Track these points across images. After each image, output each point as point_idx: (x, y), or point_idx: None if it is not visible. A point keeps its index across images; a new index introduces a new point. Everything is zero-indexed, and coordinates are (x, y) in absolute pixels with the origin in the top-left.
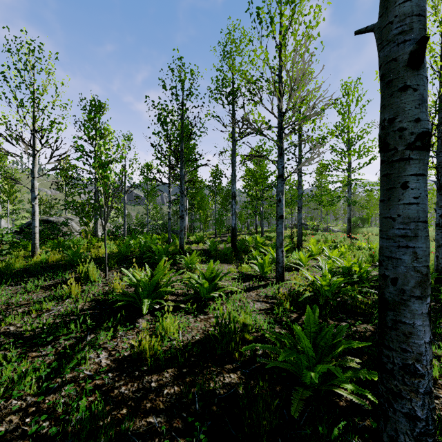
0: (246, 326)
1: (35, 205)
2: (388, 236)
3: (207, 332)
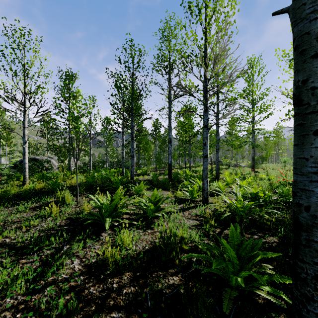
0: (183, 239)
1: (25, 147)
2: (302, 173)
3: (154, 243)
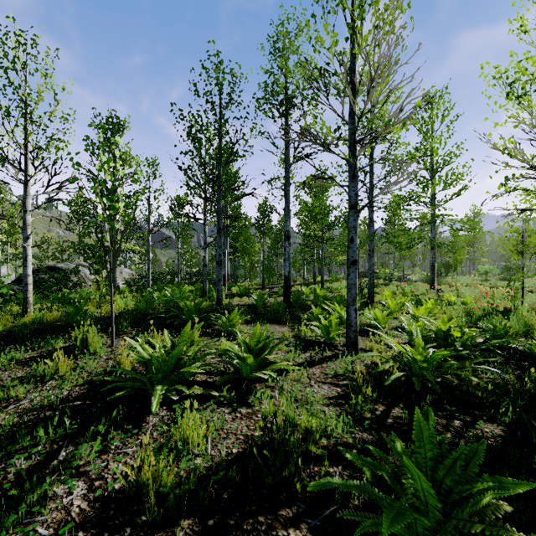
0: (311, 432)
1: (27, 247)
2: None
3: (251, 440)
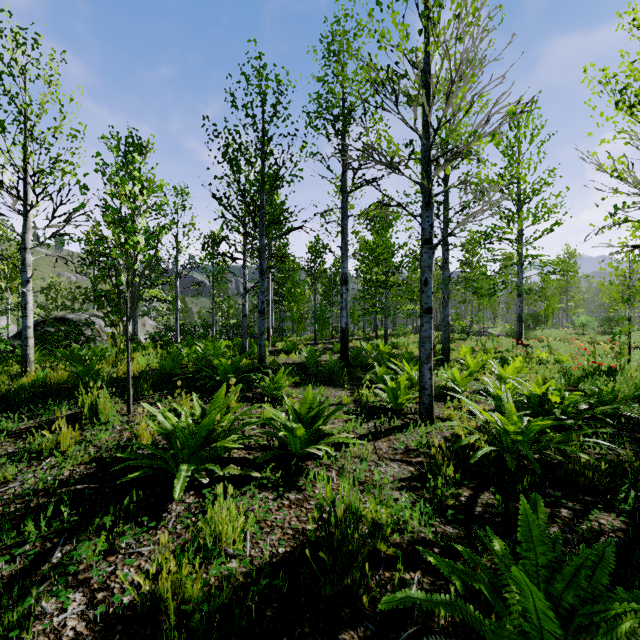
0: (380, 526)
1: (27, 293)
2: None
3: (302, 535)
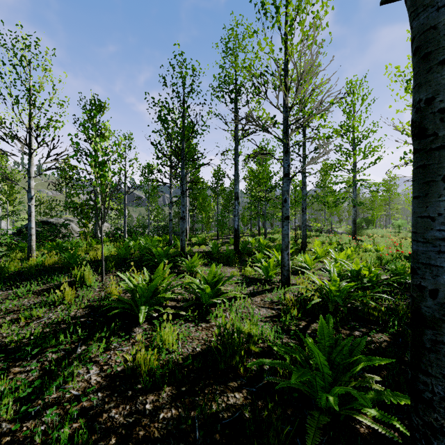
0: (251, 336)
1: (31, 206)
2: (425, 239)
3: (209, 343)
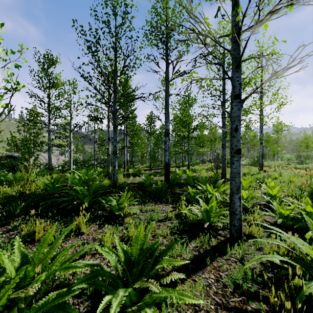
0: None
1: None
2: None
3: None
